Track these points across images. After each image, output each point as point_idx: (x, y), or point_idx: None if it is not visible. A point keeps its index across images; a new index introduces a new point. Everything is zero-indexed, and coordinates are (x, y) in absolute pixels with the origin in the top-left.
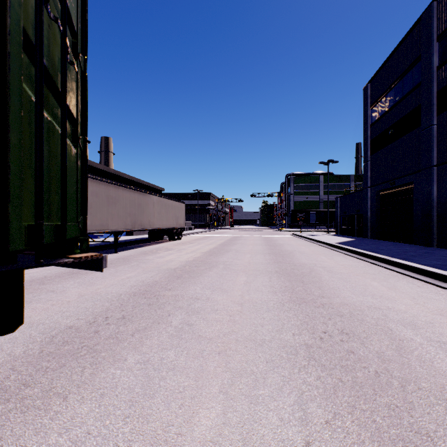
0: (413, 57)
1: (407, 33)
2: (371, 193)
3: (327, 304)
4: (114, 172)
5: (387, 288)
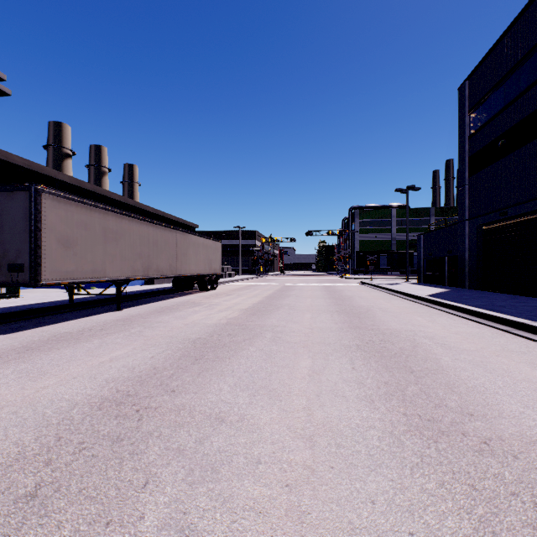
0: None
1: (528, 3)
2: (469, 227)
3: (495, 440)
4: (133, 203)
5: None
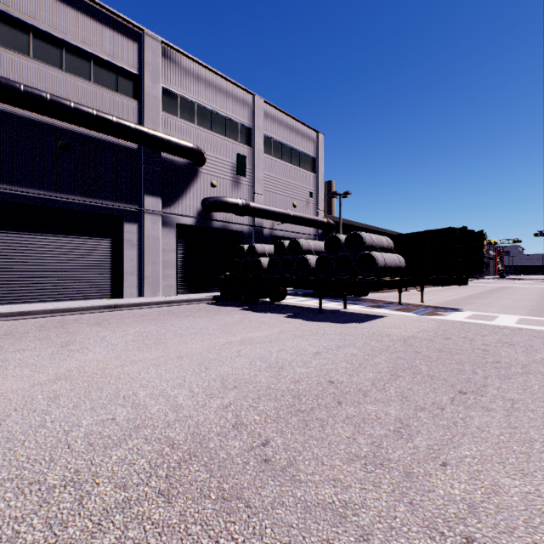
0: None
1: None
2: None
3: None
4: (365, 226)
5: None
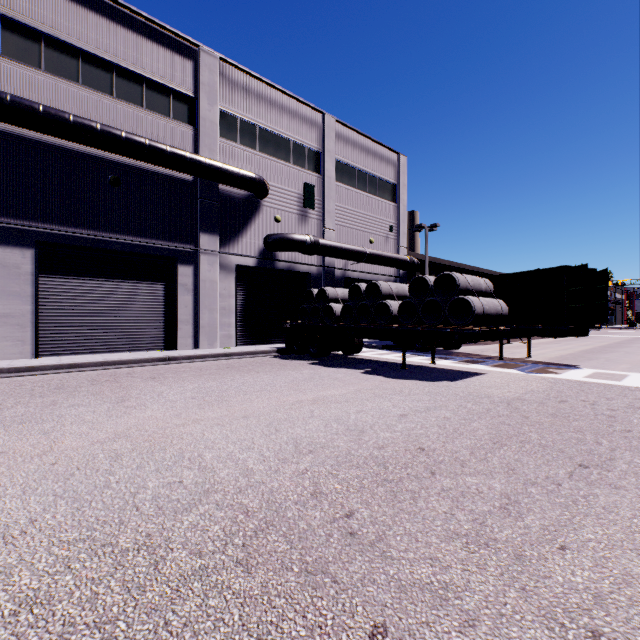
0: None
1: None
2: None
3: None
4: (456, 265)
5: None
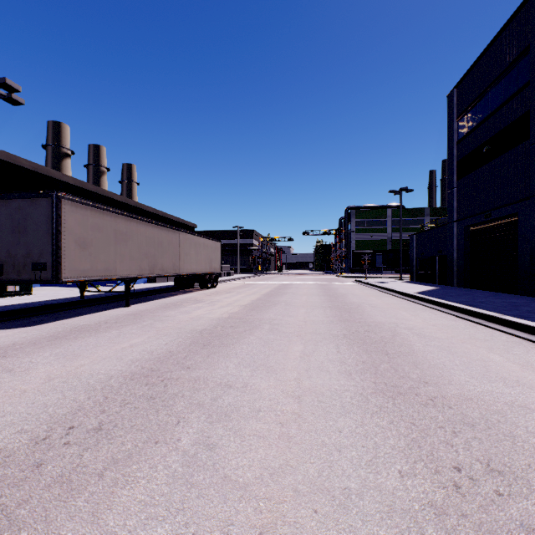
0: (518, 50)
1: (509, 19)
2: (458, 228)
3: (439, 398)
4: (134, 204)
5: (518, 365)
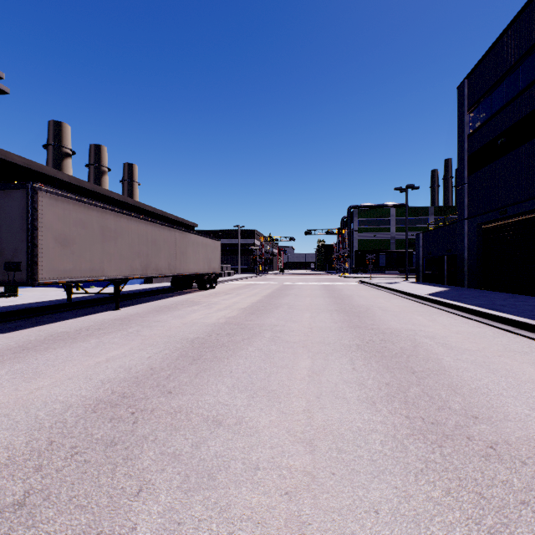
0: None
1: (528, 1)
2: (469, 226)
3: (501, 444)
4: (132, 202)
5: None
